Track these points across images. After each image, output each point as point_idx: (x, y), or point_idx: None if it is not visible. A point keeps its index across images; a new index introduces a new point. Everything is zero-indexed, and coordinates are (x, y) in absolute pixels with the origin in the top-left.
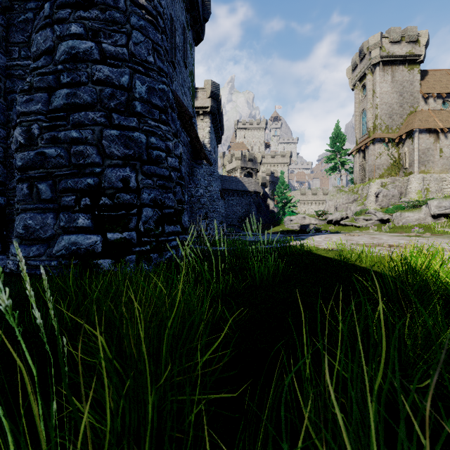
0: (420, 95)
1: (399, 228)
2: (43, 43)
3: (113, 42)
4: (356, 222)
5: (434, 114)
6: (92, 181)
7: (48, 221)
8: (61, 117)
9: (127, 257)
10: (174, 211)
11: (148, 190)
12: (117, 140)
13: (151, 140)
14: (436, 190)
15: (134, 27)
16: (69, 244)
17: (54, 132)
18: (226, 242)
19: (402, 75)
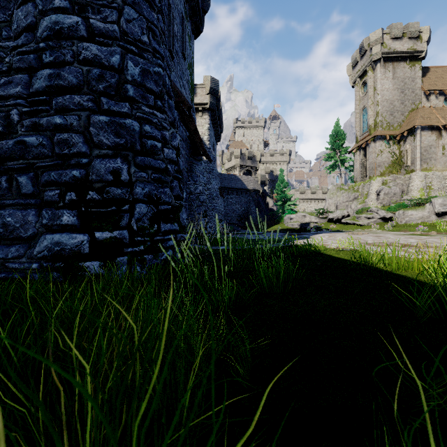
0: (421, 92)
1: (402, 227)
2: (24, 19)
3: (102, 18)
4: (357, 220)
5: (437, 111)
6: (78, 173)
7: (29, 219)
8: (43, 101)
9: (118, 259)
10: (171, 207)
11: (141, 184)
12: (106, 127)
13: (145, 128)
14: (438, 188)
15: (126, 2)
16: (52, 244)
17: (35, 118)
18: (226, 241)
19: (403, 72)
